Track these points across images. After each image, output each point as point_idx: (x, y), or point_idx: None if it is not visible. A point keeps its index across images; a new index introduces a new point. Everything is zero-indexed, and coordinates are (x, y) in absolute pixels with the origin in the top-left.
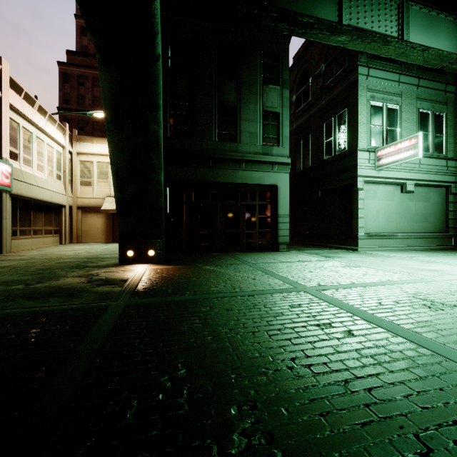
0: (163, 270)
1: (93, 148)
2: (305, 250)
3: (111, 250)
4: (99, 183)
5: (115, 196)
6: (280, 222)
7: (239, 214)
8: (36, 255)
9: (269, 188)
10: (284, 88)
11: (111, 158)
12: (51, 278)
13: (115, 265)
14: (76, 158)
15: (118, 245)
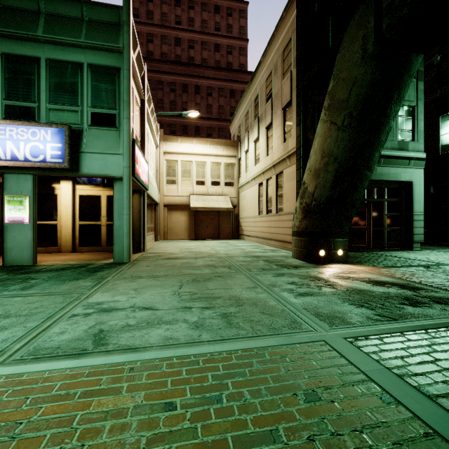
0: (392, 271)
1: (177, 148)
2: (434, 249)
3: (231, 247)
4: (183, 182)
5: (323, 194)
6: (415, 220)
7: (365, 212)
8: (183, 253)
9: (398, 185)
10: (419, 81)
11: (338, 156)
12: (315, 279)
13: (317, 266)
14: (162, 157)
15: (309, 245)
